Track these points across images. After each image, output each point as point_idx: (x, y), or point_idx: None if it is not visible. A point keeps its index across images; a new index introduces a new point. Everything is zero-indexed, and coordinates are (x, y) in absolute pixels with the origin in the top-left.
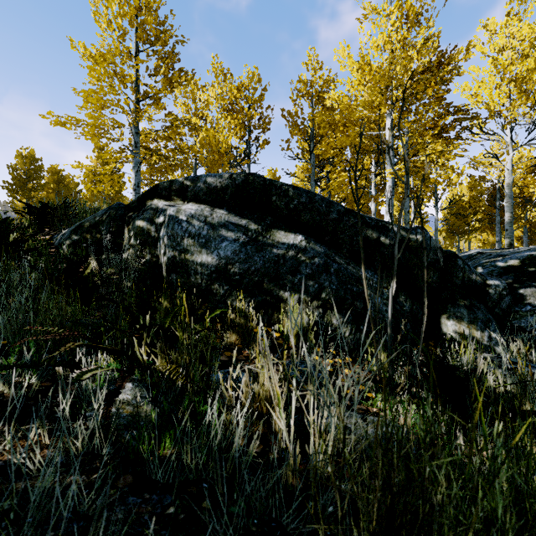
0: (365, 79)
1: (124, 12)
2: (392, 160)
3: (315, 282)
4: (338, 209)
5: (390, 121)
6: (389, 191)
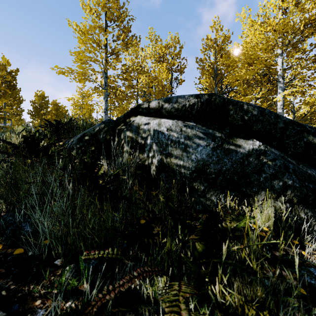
0: (266, 29)
1: (99, 1)
2: (282, 86)
3: (279, 180)
4: (284, 120)
5: (282, 59)
6: (281, 108)
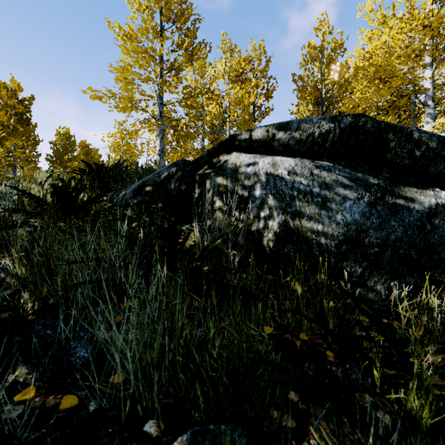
0: (411, 25)
1: None
2: (433, 112)
3: None
4: None
5: (432, 71)
6: None
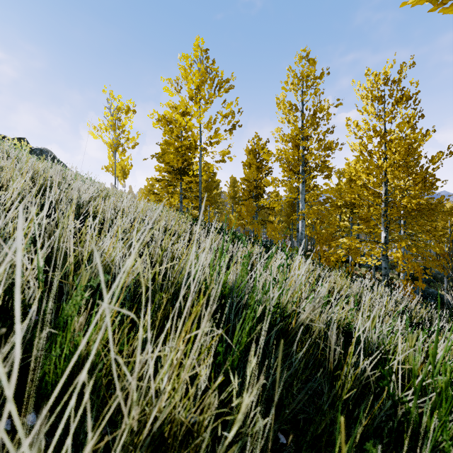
0: None
1: None
2: None
3: None
4: None
5: None
6: None
